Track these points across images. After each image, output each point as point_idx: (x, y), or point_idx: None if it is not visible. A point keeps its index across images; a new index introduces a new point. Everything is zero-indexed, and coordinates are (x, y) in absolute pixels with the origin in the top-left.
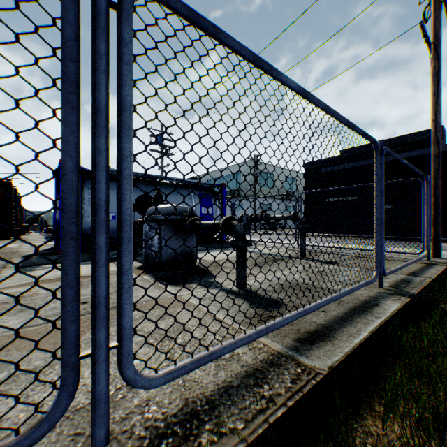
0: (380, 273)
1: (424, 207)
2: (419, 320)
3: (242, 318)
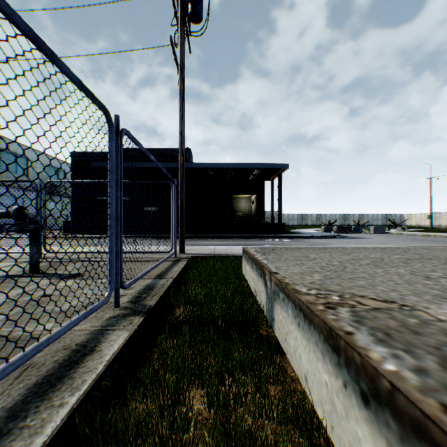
0: (117, 288)
1: (174, 208)
2: (151, 346)
3: None
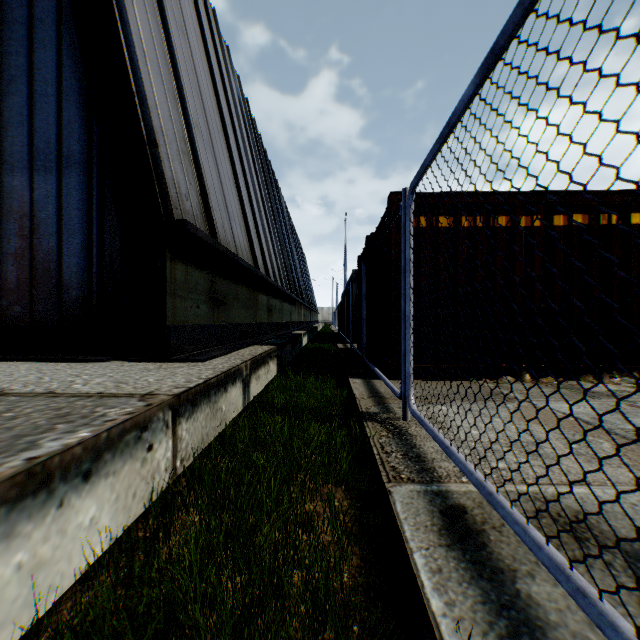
0: None
1: None
2: None
3: (569, 502)
